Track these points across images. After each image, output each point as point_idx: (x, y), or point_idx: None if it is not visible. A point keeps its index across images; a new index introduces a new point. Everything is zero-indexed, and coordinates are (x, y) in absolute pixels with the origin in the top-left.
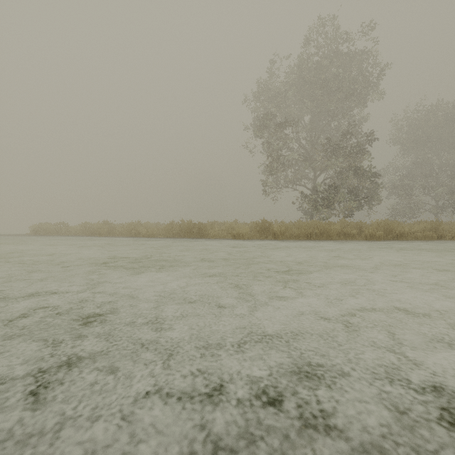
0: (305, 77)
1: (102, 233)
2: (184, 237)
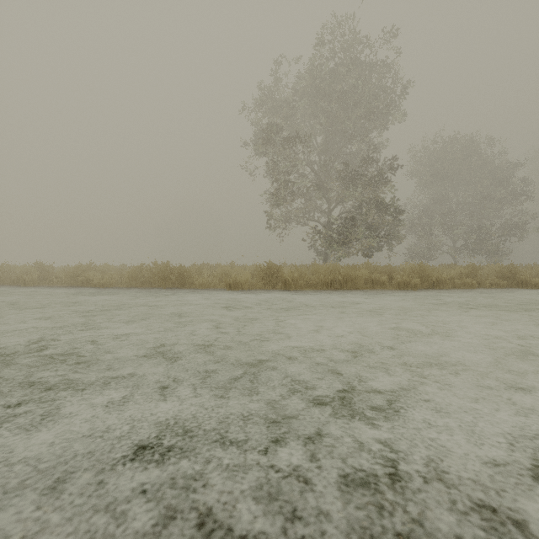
0: (319, 85)
1: (27, 281)
2: (157, 287)
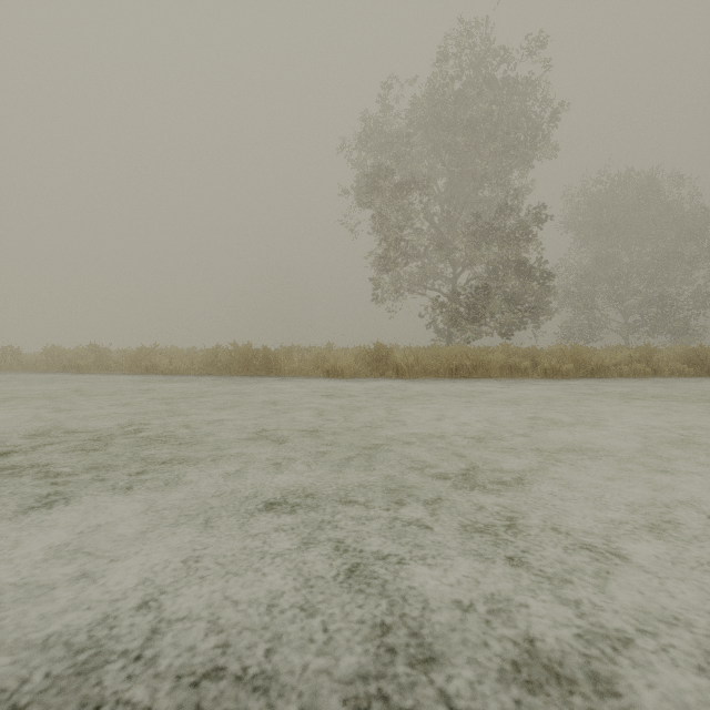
0: (441, 113)
1: (82, 367)
2: (238, 374)
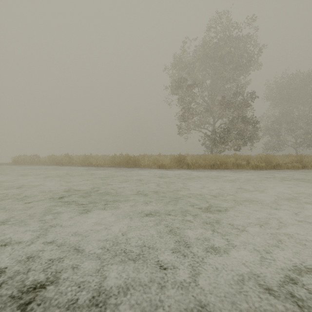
0: (207, 53)
1: (63, 163)
2: (123, 166)
